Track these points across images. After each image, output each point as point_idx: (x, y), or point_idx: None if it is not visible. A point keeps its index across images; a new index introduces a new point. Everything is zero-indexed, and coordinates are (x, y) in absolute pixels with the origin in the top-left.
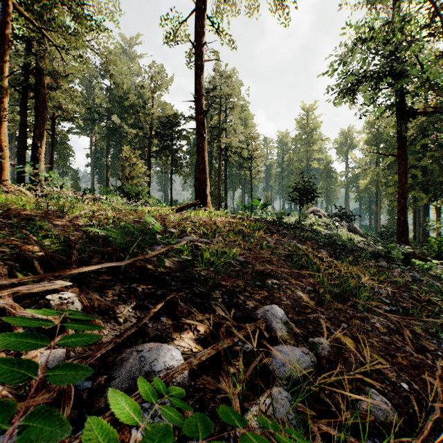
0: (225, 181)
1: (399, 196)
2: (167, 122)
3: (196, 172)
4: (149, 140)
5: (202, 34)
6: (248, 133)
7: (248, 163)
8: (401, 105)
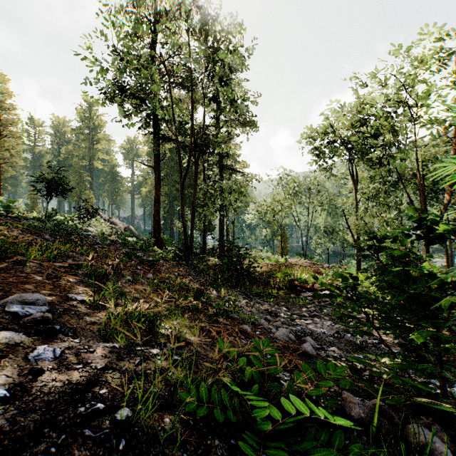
0: None
1: (155, 201)
2: None
3: None
4: None
5: None
6: None
7: None
8: (156, 128)
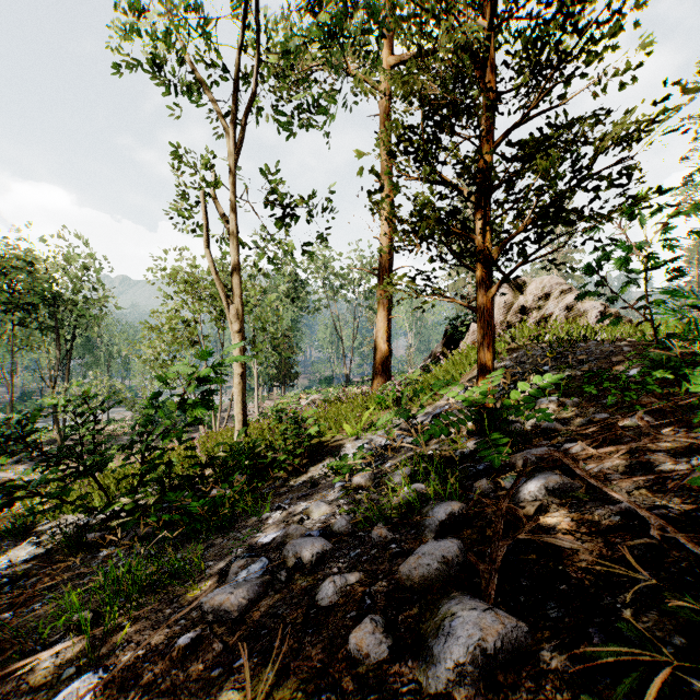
0: None
1: None
2: None
3: None
4: None
5: None
6: None
7: None
8: None
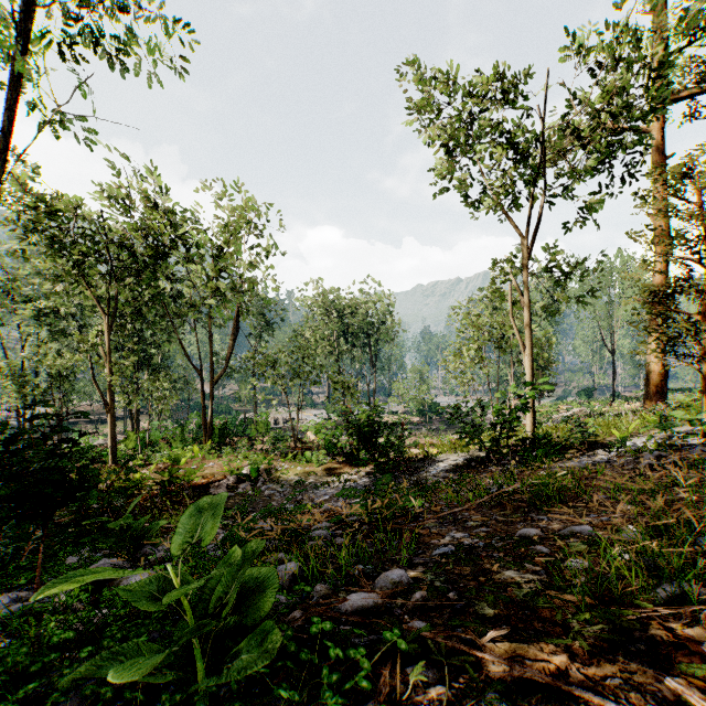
0: None
1: None
2: None
3: None
4: None
5: None
6: None
7: None
8: None
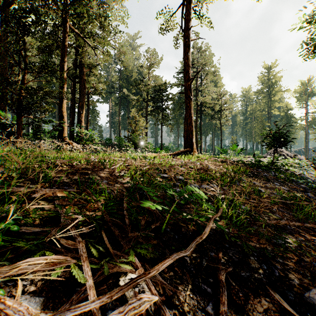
0: (200, 129)
1: None
2: (159, 89)
3: (184, 125)
4: (146, 103)
5: (189, 20)
6: (218, 92)
7: (218, 114)
8: None
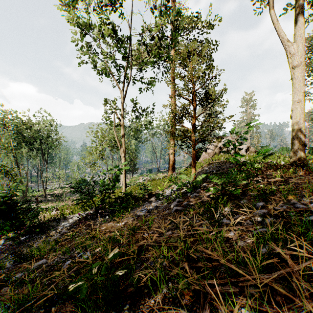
0: None
1: None
2: None
3: None
4: None
5: None
6: None
7: None
8: None
